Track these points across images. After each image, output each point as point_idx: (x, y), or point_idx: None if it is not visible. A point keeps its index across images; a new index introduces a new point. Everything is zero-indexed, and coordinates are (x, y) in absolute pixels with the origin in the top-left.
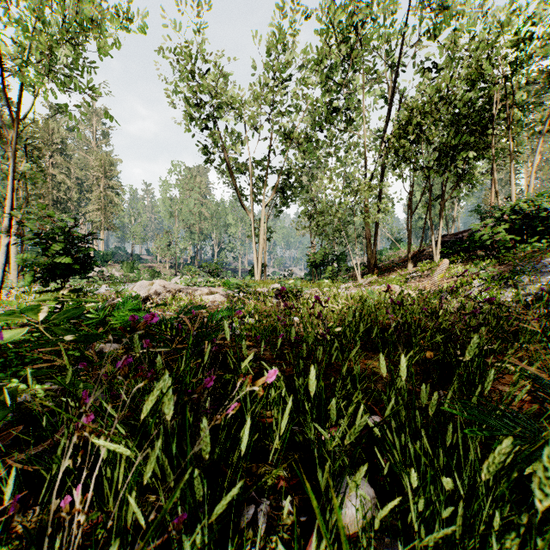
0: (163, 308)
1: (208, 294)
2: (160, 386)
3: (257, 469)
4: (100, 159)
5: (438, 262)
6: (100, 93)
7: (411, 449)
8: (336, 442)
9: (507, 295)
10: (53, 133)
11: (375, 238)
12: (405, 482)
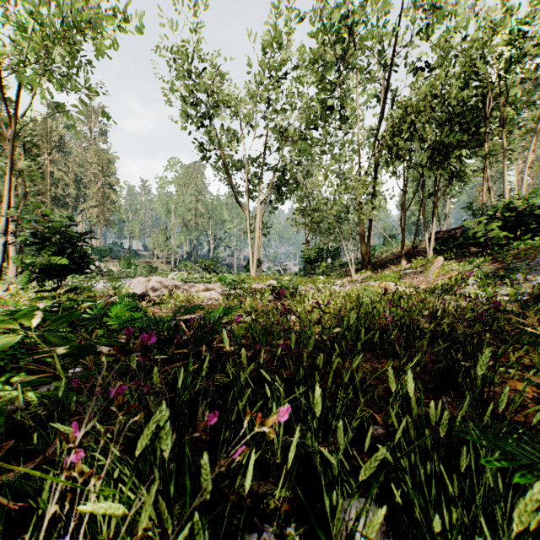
0: (160, 306)
1: (204, 290)
2: (156, 419)
3: (258, 488)
4: (98, 156)
5: (432, 259)
6: (97, 92)
7: (421, 471)
8: (339, 456)
9: (502, 293)
10: (52, 131)
11: (368, 235)
12: (417, 509)
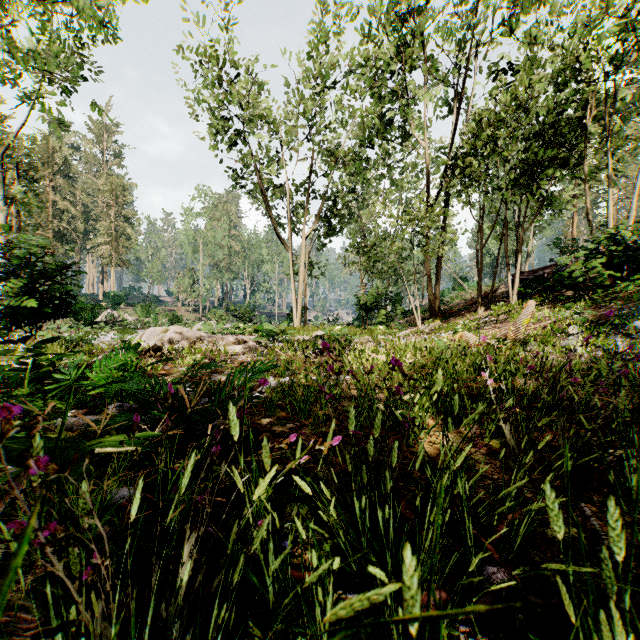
0: (175, 363)
1: (235, 343)
2: None
3: None
4: (111, 183)
5: (516, 304)
6: (85, 77)
7: None
8: None
9: (617, 345)
10: (54, 152)
11: (437, 276)
12: None
